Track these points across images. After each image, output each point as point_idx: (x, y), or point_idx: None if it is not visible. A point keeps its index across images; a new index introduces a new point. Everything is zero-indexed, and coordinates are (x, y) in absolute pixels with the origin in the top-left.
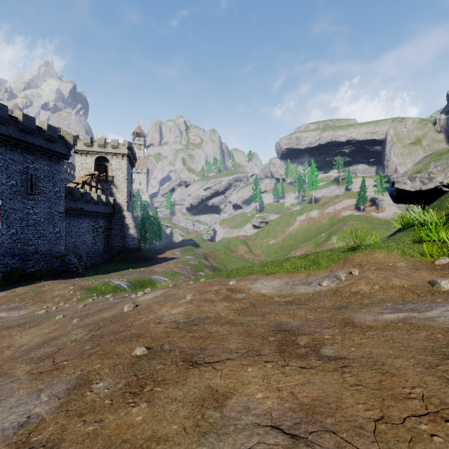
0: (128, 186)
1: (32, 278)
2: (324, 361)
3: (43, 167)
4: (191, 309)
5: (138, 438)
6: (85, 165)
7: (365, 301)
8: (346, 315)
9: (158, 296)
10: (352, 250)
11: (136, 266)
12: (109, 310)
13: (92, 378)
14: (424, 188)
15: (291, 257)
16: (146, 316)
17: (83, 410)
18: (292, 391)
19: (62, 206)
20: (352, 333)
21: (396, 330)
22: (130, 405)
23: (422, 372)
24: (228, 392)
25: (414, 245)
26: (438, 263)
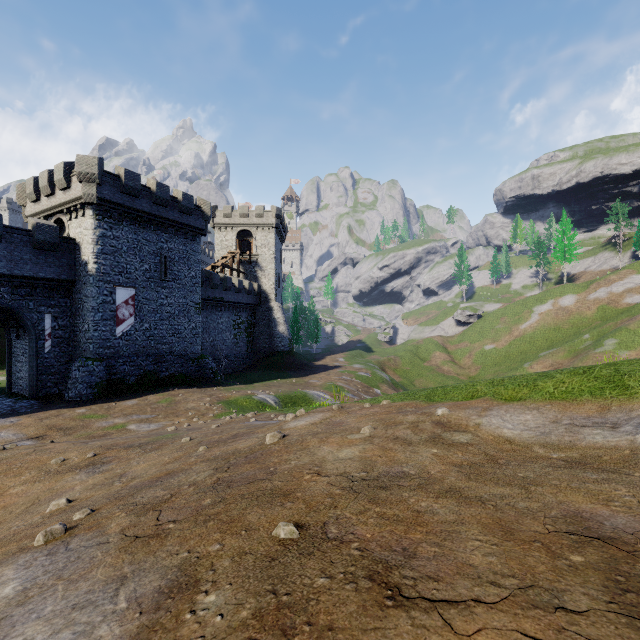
0: (277, 267)
1: (166, 384)
2: None
3: (177, 246)
4: (371, 454)
5: None
6: (226, 242)
7: None
8: None
9: (315, 423)
10: None
11: (286, 376)
12: (246, 438)
13: (201, 576)
14: None
15: (553, 372)
16: (298, 456)
17: None
18: None
19: (198, 295)
20: None
21: None
22: None
23: None
24: None
25: None
26: None
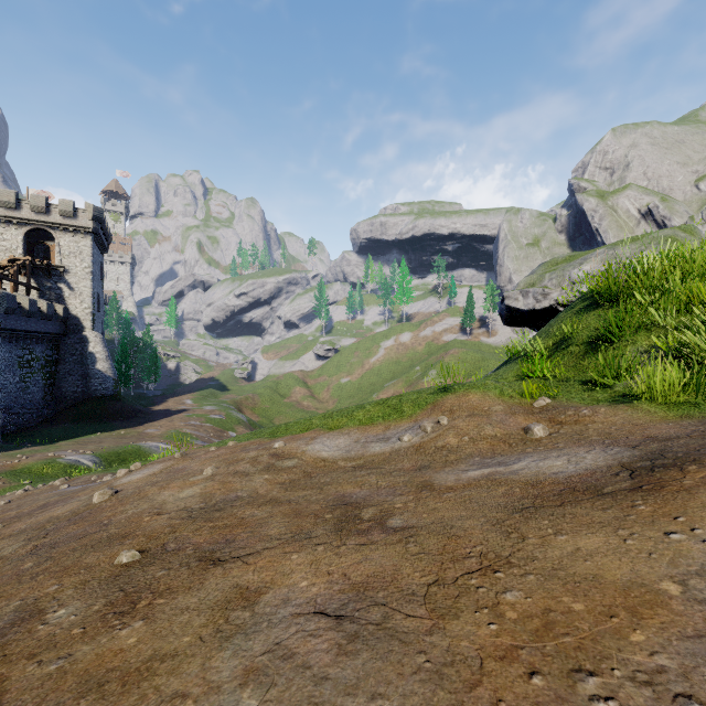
0: (95, 285)
1: None
2: (389, 534)
3: None
4: (212, 489)
5: (132, 662)
6: (4, 242)
7: (452, 457)
8: (427, 477)
9: (155, 474)
10: (443, 392)
11: (110, 428)
12: (64, 504)
13: (45, 606)
14: (538, 307)
15: (366, 404)
16: (136, 505)
17: (36, 650)
18: (345, 572)
19: None
20: (428, 498)
21: (477, 488)
22: (117, 628)
23: (488, 529)
24: (263, 587)
25: (516, 383)
26: (537, 405)
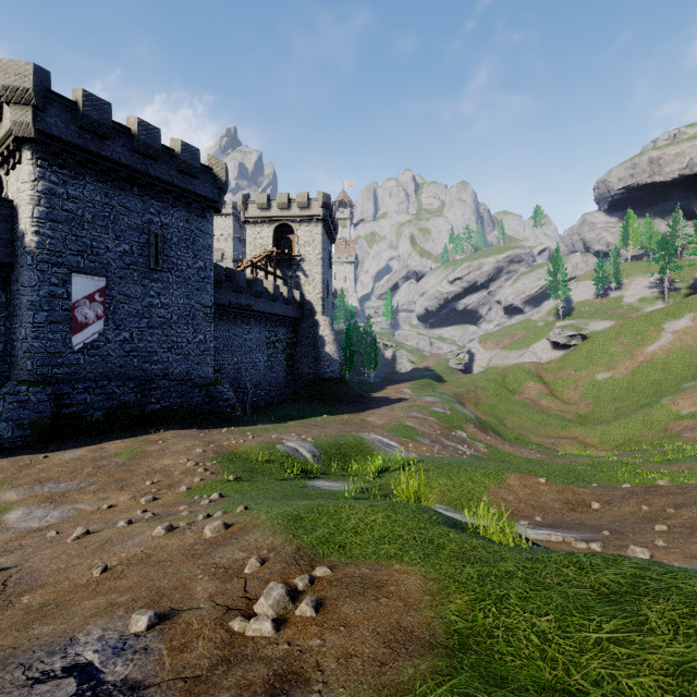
0: (324, 271)
1: (155, 421)
2: None
3: (176, 222)
4: None
5: None
6: (260, 240)
7: None
8: None
9: None
10: None
11: (335, 411)
12: None
13: None
14: None
15: None
16: None
17: None
18: None
19: (208, 295)
20: None
21: None
22: None
23: None
24: None
25: None
26: None
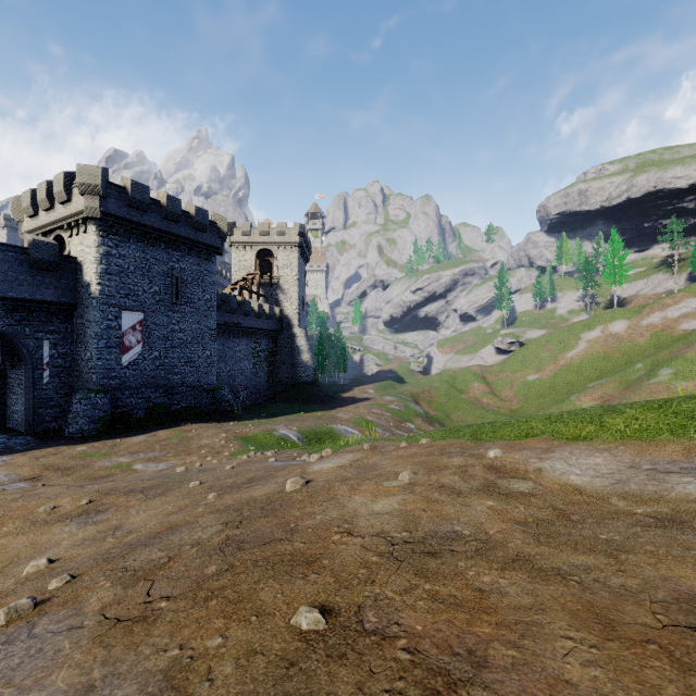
0: (300, 290)
1: (178, 418)
2: None
3: (190, 266)
4: (413, 507)
5: None
6: (244, 263)
7: None
8: None
9: (344, 466)
10: None
11: (310, 409)
12: (264, 483)
13: (193, 690)
14: None
15: (621, 406)
16: (324, 509)
17: None
18: None
19: (213, 320)
20: None
21: None
22: None
23: None
24: None
25: None
26: None
